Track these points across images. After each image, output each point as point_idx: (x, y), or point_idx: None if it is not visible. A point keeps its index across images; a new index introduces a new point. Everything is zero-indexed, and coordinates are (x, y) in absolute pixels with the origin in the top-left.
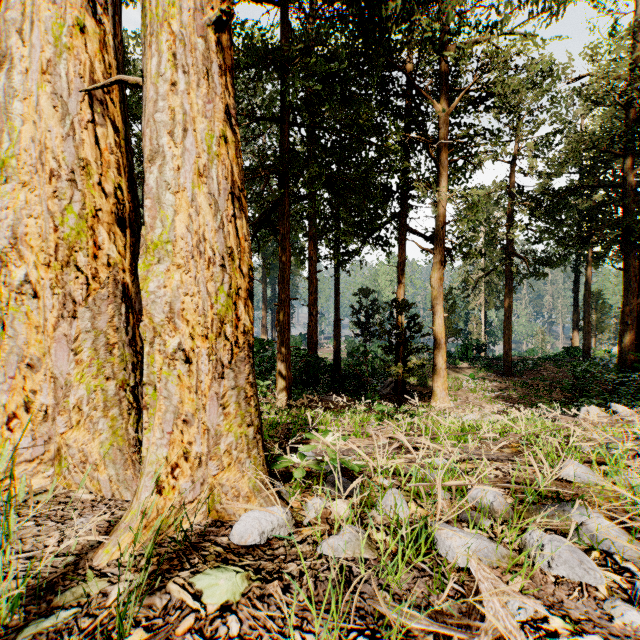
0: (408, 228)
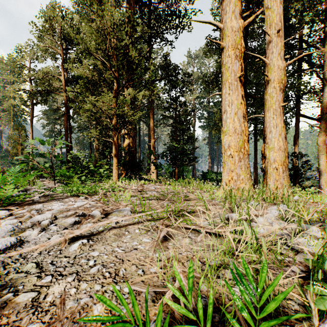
0: (301, 115)
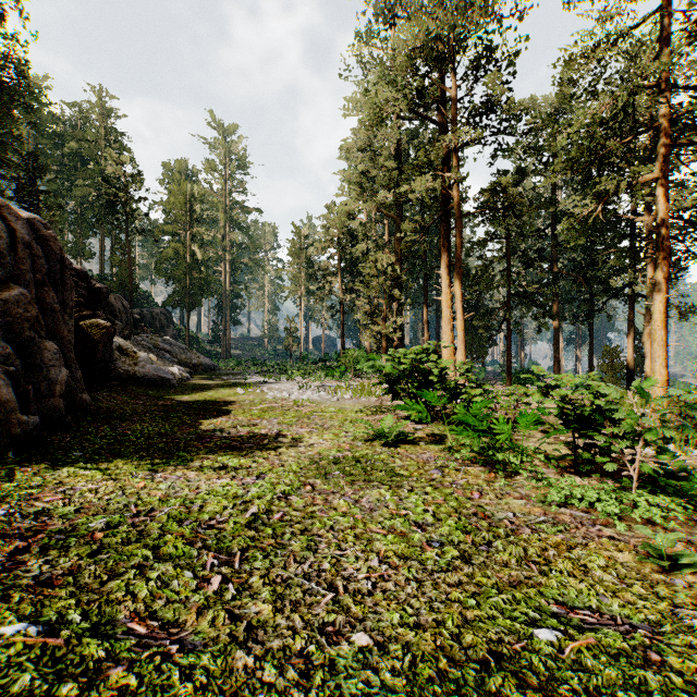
0: (635, 295)
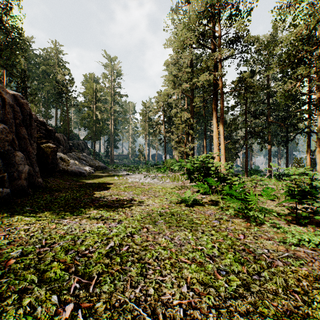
0: (310, 132)
